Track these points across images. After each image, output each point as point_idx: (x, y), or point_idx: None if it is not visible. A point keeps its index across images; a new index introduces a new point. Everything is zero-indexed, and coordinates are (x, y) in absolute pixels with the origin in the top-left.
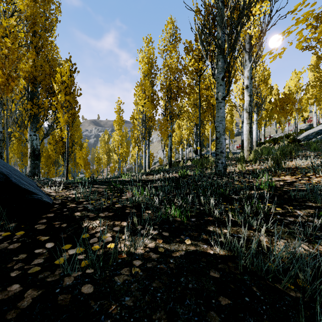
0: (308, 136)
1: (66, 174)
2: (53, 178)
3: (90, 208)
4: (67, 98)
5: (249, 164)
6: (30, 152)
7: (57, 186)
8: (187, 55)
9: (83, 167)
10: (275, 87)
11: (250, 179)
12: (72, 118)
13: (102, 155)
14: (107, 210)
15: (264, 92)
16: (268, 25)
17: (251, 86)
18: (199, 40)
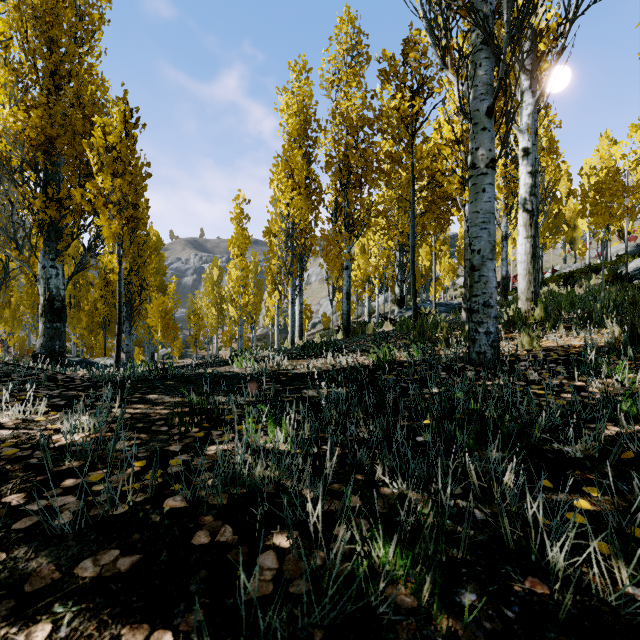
0: None
1: (117, 353)
2: (97, 359)
3: (55, 525)
4: (118, 184)
5: (540, 333)
6: (44, 303)
7: (29, 404)
8: (387, 84)
9: (165, 334)
10: (563, 169)
11: (575, 381)
12: (129, 228)
13: (208, 308)
14: (122, 532)
15: (551, 173)
16: (581, 2)
17: (536, 150)
18: (424, 21)
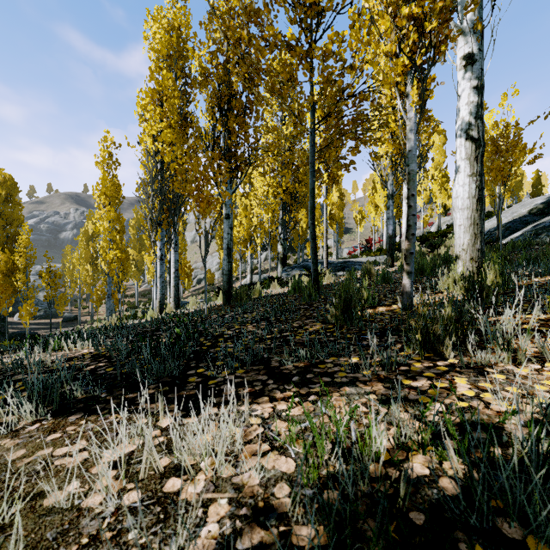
0: (492, 233)
1: None
2: None
3: None
4: None
5: None
6: None
7: None
8: None
9: None
10: None
11: None
12: None
13: (80, 264)
14: None
15: (424, 139)
16: None
17: (482, 58)
18: None
